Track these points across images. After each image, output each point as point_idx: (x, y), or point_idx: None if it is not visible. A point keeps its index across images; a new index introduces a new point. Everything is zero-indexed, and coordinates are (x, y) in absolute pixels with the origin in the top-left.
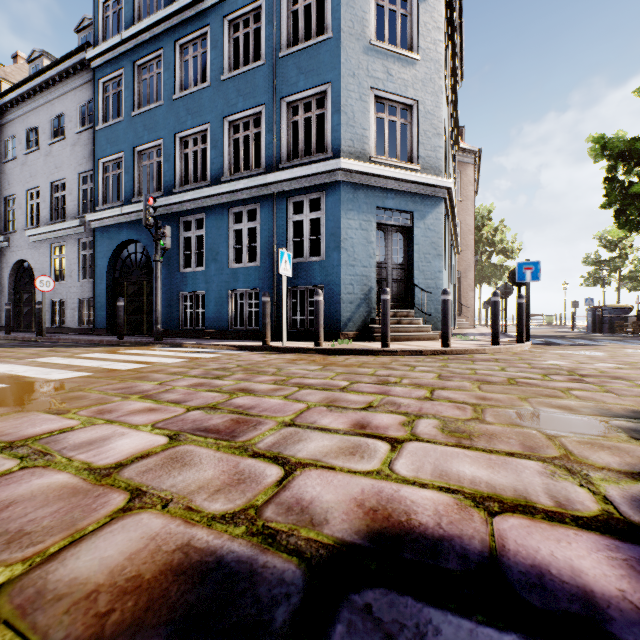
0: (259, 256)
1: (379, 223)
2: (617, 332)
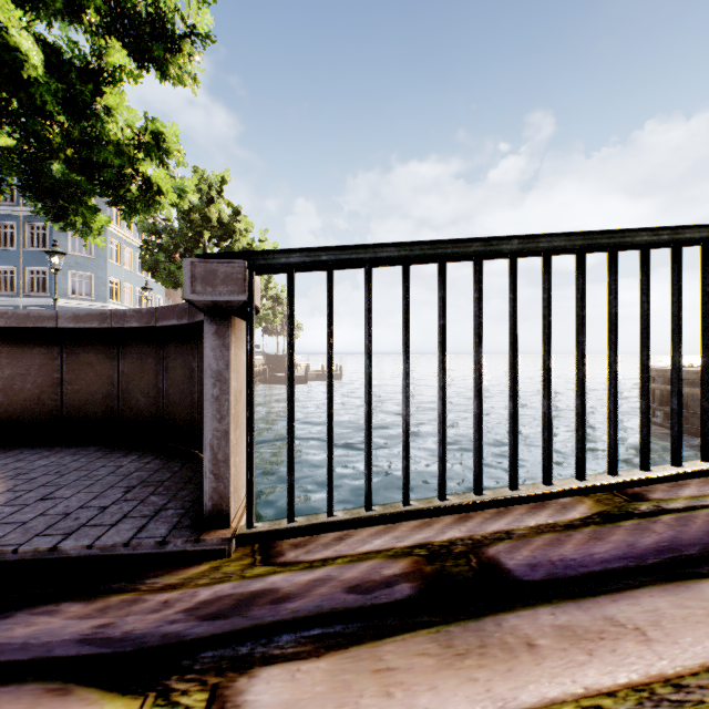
0: None
1: None
2: None
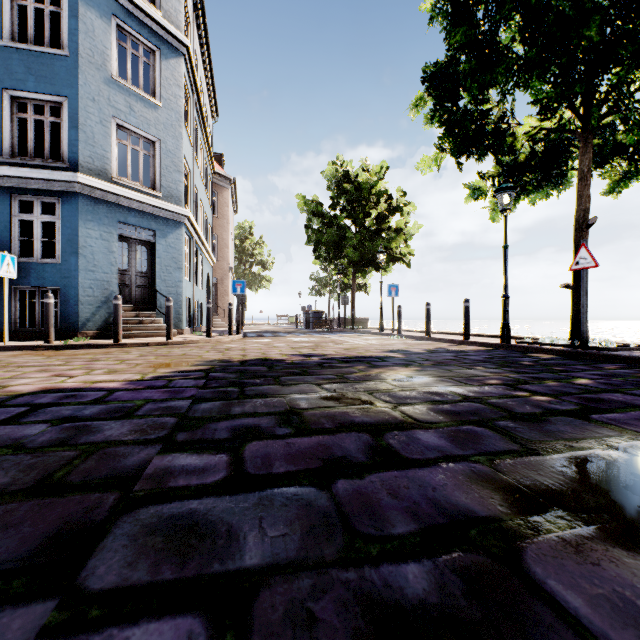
0: None
1: (122, 236)
2: (315, 328)
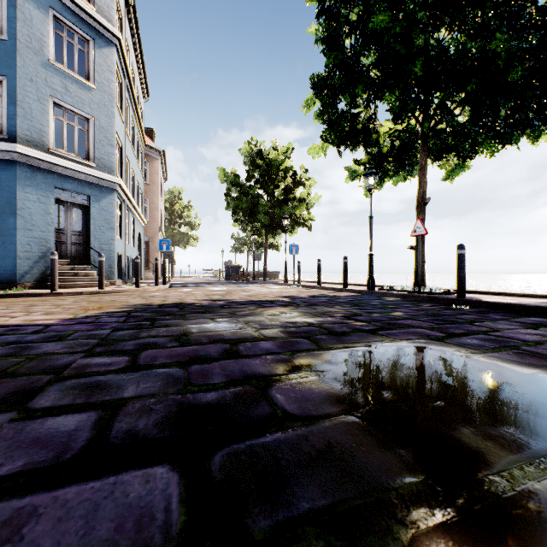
0: None
1: (59, 199)
2: (234, 280)
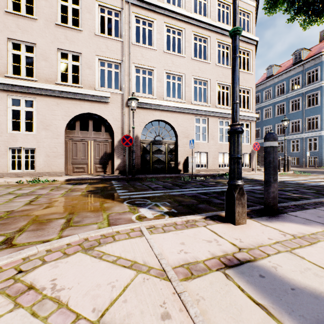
0: (299, 150)
1: None
2: None
